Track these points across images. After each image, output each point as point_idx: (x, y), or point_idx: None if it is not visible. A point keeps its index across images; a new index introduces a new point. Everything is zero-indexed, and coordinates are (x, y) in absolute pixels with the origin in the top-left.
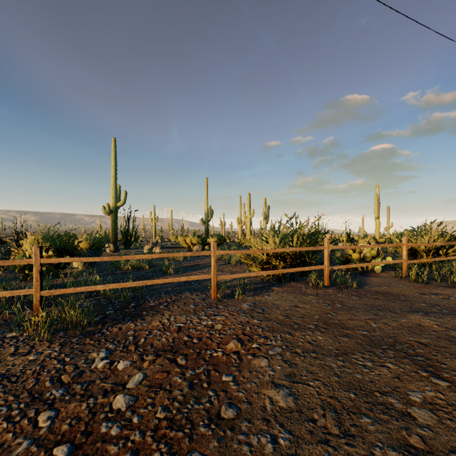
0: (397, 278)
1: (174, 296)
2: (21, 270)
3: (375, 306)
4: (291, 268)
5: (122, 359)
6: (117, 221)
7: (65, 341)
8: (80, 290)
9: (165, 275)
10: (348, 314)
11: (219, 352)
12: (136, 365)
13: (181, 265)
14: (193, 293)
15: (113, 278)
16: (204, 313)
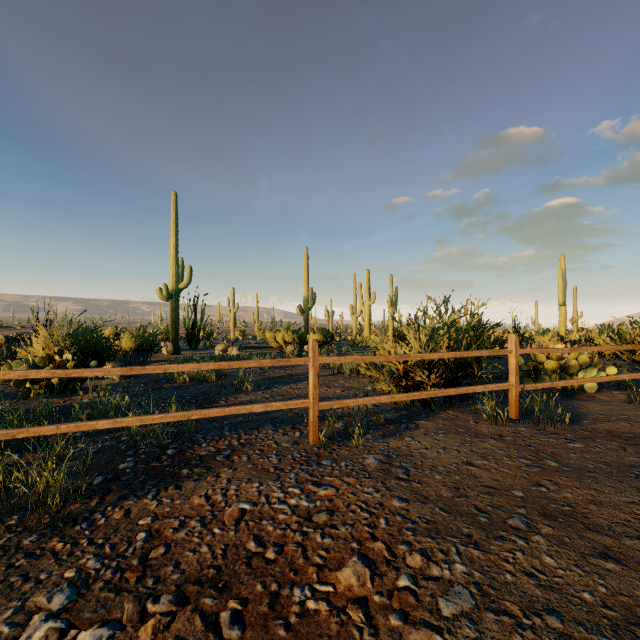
0: (633, 404)
1: (245, 434)
2: (18, 383)
3: (626, 468)
4: (447, 385)
5: (99, 610)
6: (178, 309)
7: (7, 545)
8: (67, 429)
9: (239, 392)
10: (583, 488)
11: (322, 600)
12: (122, 638)
13: (266, 375)
14: (278, 428)
15: (158, 396)
16: (293, 478)
